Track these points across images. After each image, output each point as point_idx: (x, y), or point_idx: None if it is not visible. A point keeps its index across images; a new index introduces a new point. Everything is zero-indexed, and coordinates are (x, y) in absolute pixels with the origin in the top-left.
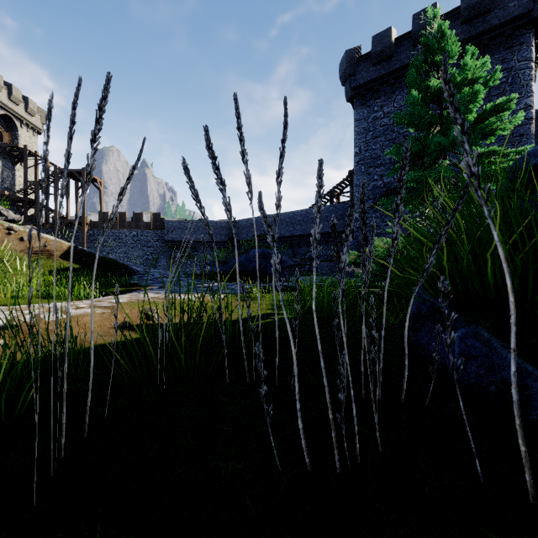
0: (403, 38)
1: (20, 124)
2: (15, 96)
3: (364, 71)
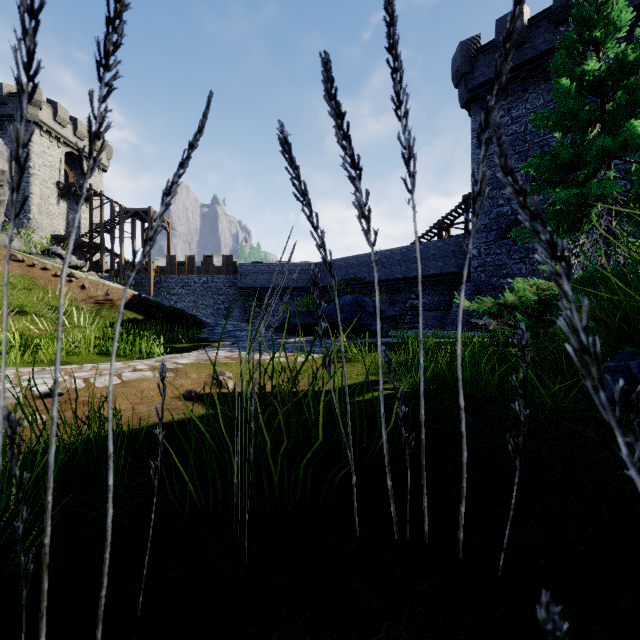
0: (539, 17)
1: (85, 162)
2: (80, 131)
3: (485, 65)
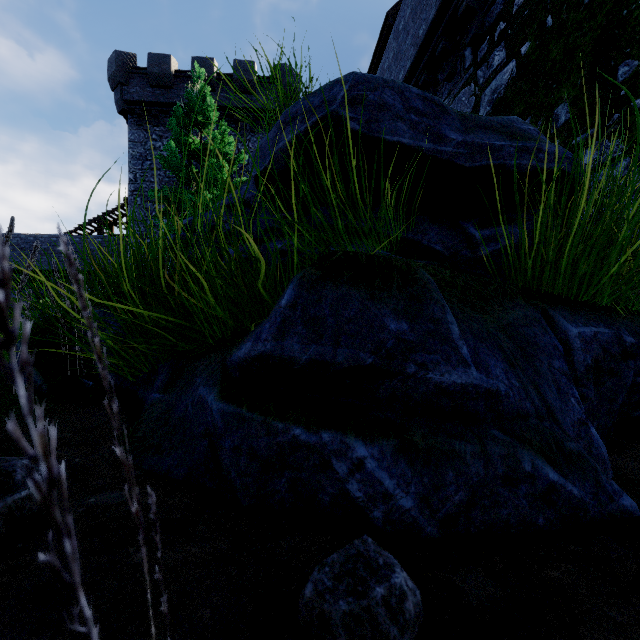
0: (183, 74)
1: None
2: None
3: (140, 86)
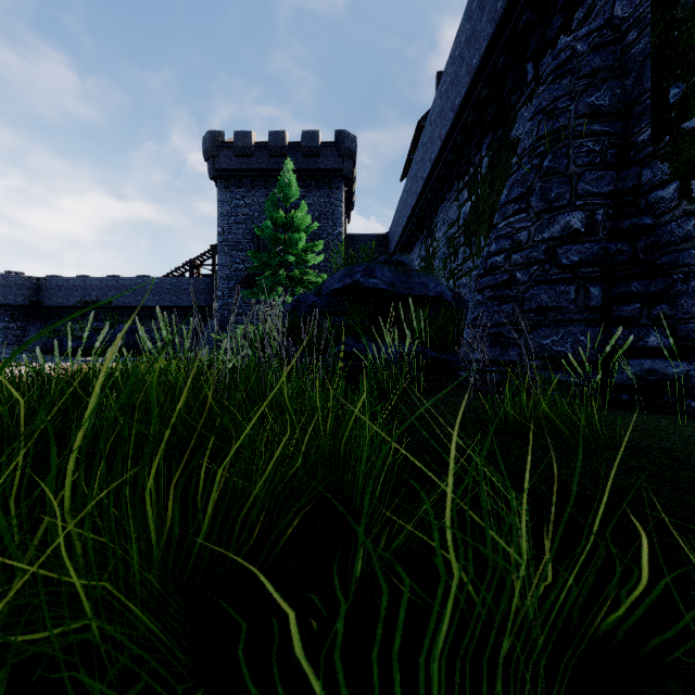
0: (261, 144)
1: None
2: None
3: (227, 157)
